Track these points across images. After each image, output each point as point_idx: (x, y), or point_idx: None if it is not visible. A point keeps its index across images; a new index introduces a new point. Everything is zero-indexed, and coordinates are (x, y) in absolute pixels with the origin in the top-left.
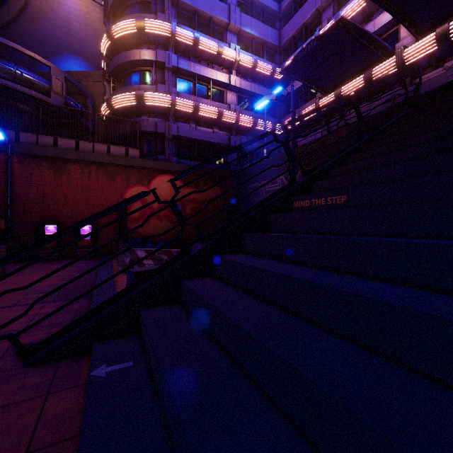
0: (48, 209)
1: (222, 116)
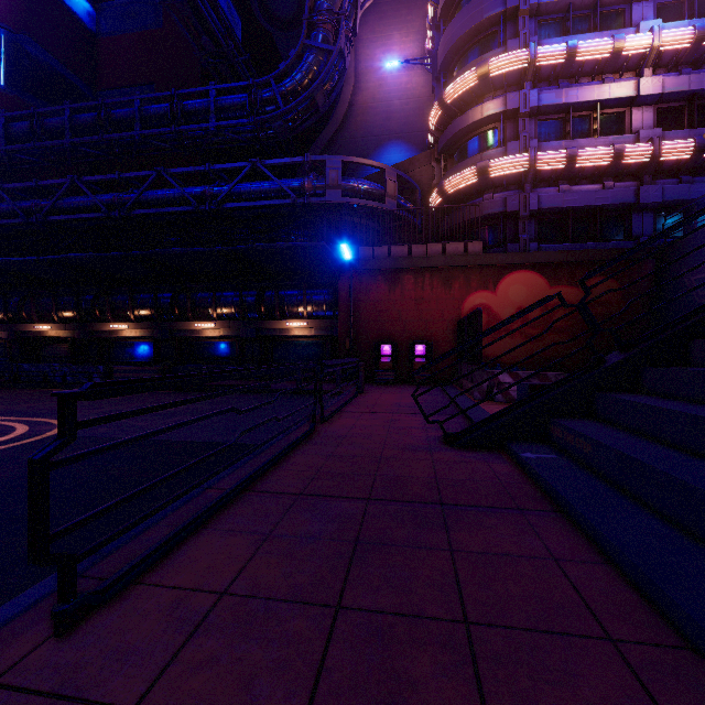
0: (383, 327)
1: (622, 157)
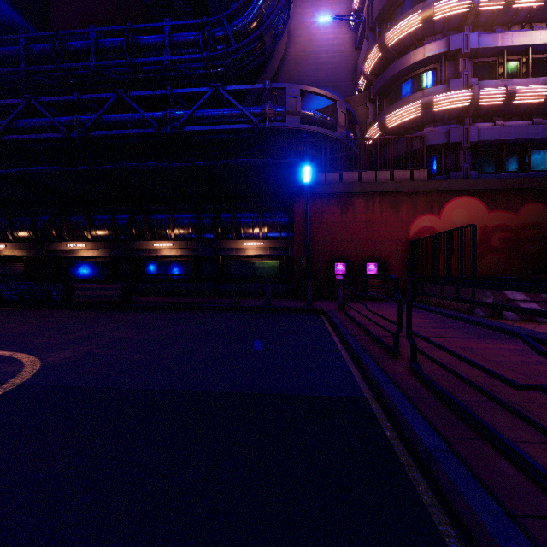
0: (335, 247)
1: None
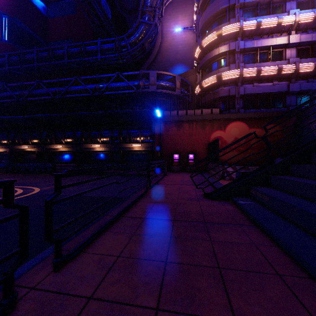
0: (174, 146)
1: (281, 70)
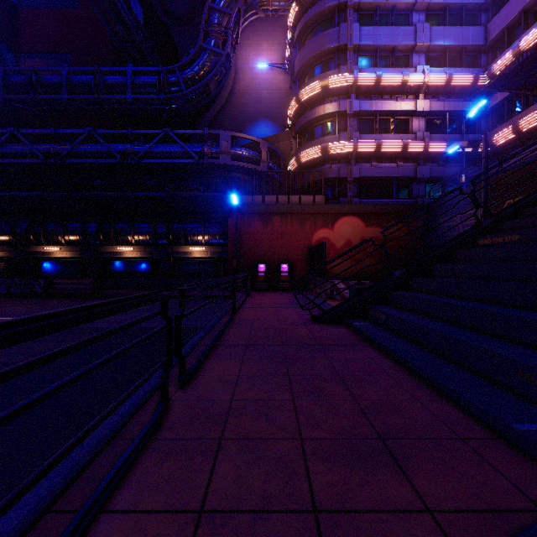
0: (259, 251)
1: (407, 148)
